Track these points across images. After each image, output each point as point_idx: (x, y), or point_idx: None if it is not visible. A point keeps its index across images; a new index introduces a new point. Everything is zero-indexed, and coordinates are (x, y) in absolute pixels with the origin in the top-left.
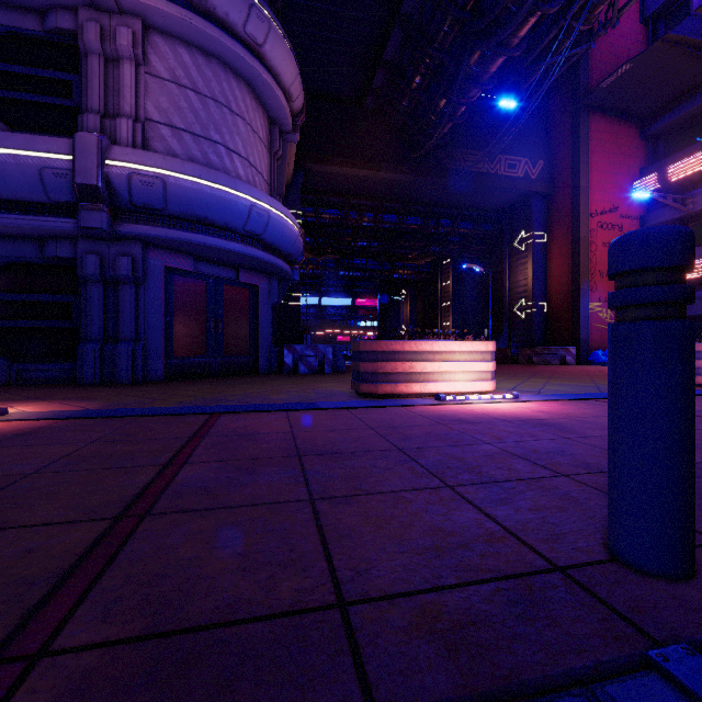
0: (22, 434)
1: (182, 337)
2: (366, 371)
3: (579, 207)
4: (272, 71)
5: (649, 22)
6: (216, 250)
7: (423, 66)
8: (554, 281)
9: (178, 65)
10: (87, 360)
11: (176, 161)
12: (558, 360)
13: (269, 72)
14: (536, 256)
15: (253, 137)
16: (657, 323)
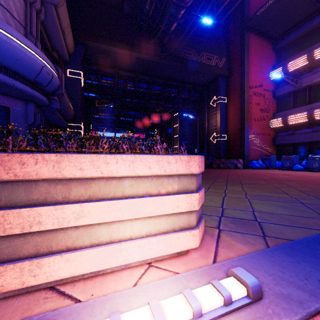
0: None
1: None
2: None
3: (244, 82)
4: None
5: None
6: None
7: None
8: (231, 123)
9: None
10: None
11: None
12: (234, 166)
13: None
14: (222, 109)
15: None
16: None
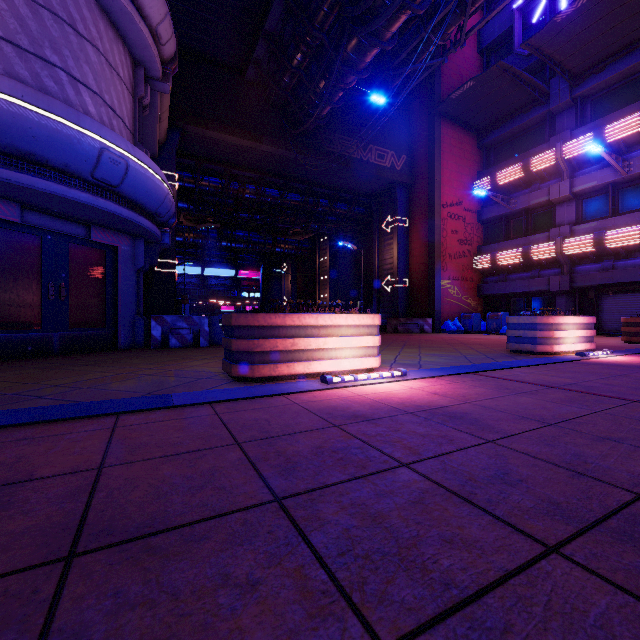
0: None
1: (2, 305)
2: (240, 350)
3: (434, 198)
4: (134, 0)
5: (484, 53)
6: (52, 198)
7: (304, 43)
8: (414, 260)
9: None
10: None
11: None
12: (419, 329)
13: None
14: (401, 238)
15: (110, 72)
16: None
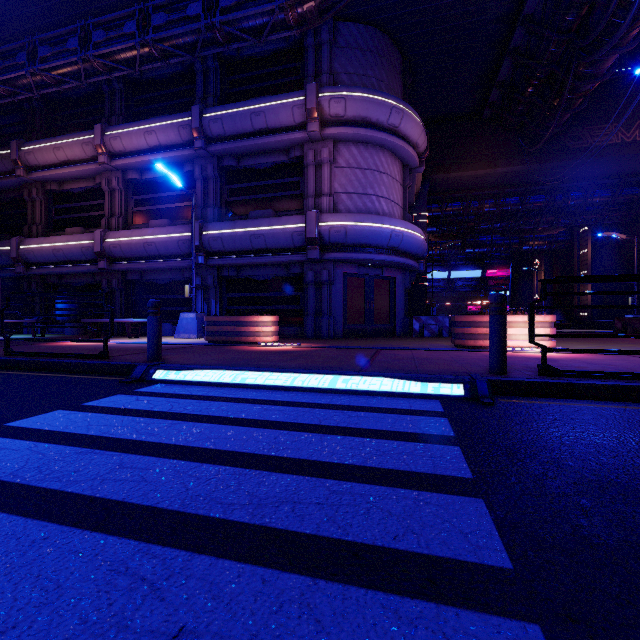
0: (317, 350)
1: (351, 312)
2: (458, 332)
3: None
4: (405, 137)
5: None
6: (371, 261)
7: (534, 79)
8: None
9: (350, 157)
10: (308, 325)
11: (351, 216)
12: None
13: (402, 140)
14: None
15: (392, 182)
16: (493, 316)
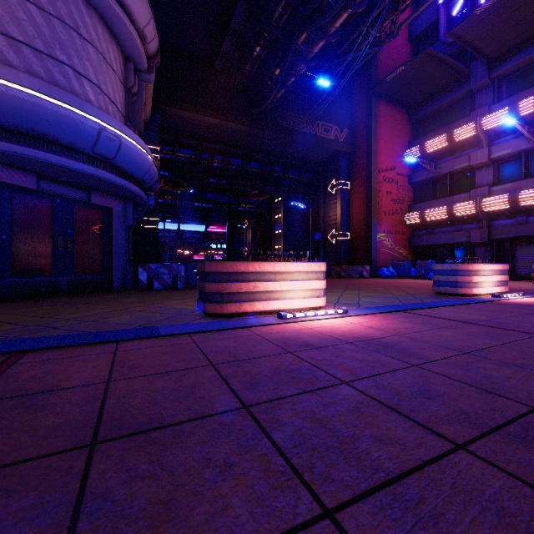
0: None
1: (23, 255)
2: (212, 291)
3: (372, 165)
4: (125, 8)
5: (414, 42)
6: (61, 169)
7: (263, 38)
8: (355, 217)
9: None
10: None
11: (7, 69)
12: (358, 274)
13: (121, 7)
14: (343, 198)
15: (106, 67)
16: None
